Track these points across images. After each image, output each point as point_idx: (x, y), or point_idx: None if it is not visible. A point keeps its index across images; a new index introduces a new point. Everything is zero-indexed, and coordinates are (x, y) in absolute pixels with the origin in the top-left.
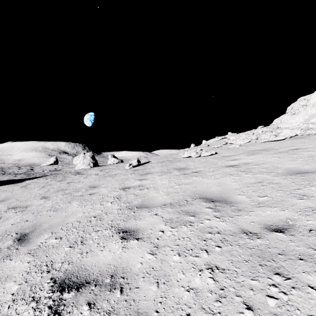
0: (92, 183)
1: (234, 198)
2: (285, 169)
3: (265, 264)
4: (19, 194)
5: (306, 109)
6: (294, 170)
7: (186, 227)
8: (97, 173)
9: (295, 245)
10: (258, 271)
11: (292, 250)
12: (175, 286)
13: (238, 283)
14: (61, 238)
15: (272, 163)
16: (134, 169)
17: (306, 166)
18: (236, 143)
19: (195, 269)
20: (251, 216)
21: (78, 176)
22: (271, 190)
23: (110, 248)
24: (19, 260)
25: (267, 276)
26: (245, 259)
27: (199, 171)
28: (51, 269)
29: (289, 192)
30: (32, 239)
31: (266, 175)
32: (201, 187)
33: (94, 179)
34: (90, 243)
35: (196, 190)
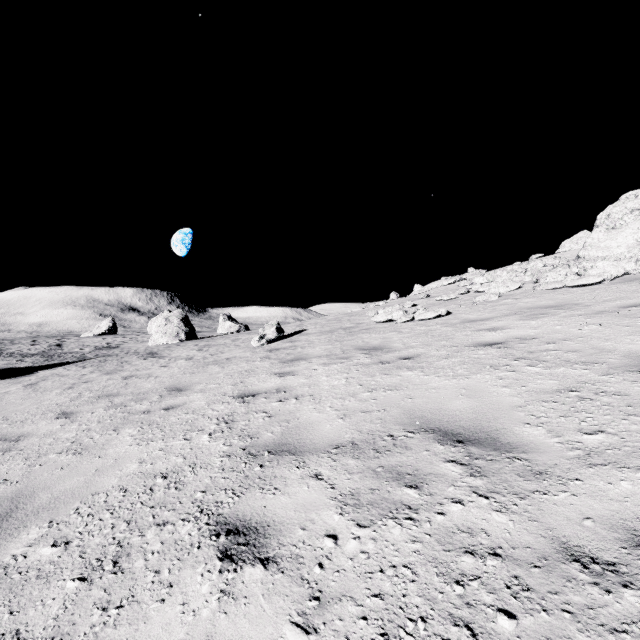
0: (176, 381)
1: (515, 433)
2: (626, 354)
3: None
4: (16, 404)
5: None
6: None
7: (400, 525)
8: (190, 355)
9: None
10: None
11: None
12: None
13: None
14: (69, 543)
15: (588, 339)
16: (269, 347)
17: None
18: (491, 291)
19: None
20: (577, 497)
21: (151, 361)
22: (609, 415)
23: (187, 591)
24: None
25: None
26: None
27: (415, 355)
28: None
29: None
30: None
31: (583, 370)
32: (426, 400)
33: (181, 371)
34: (135, 567)
35: (413, 408)
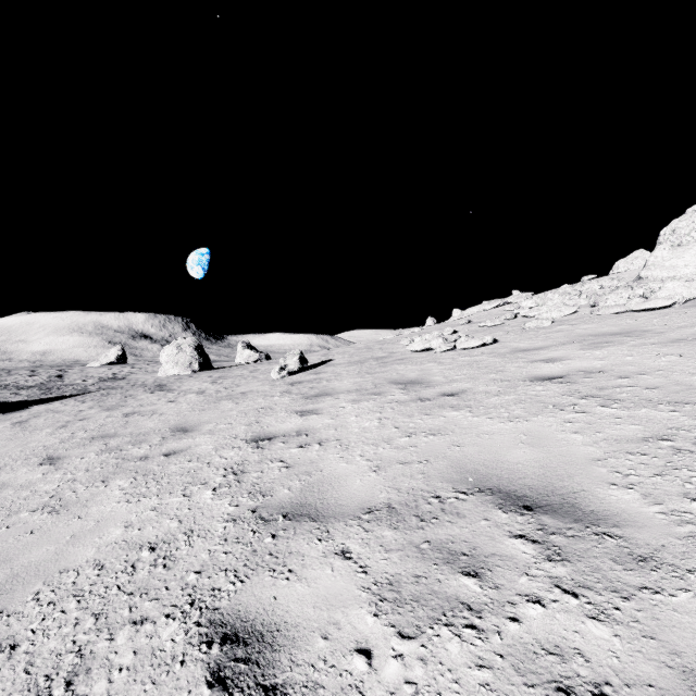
0: (183, 419)
1: (599, 498)
2: None
3: None
4: None
5: None
6: None
7: (458, 638)
8: (202, 389)
9: None
10: None
11: None
12: None
13: None
14: (15, 648)
15: (669, 373)
16: (290, 379)
17: None
18: (542, 316)
19: None
20: None
21: (158, 395)
22: None
23: None
24: None
25: None
26: None
27: (461, 390)
28: None
29: None
30: None
31: (672, 412)
32: (478, 448)
33: (189, 407)
34: (94, 693)
35: (463, 459)
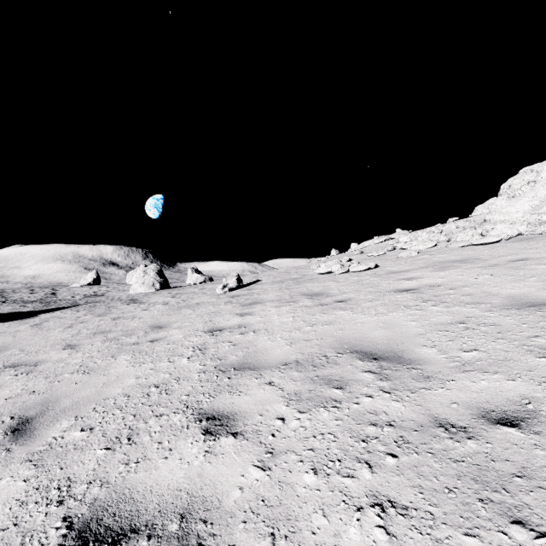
0: (156, 321)
1: (415, 352)
2: (506, 296)
3: (490, 499)
4: (28, 339)
5: (536, 188)
6: (522, 299)
7: (328, 411)
8: (165, 301)
9: (545, 455)
10: (478, 515)
11: (540, 467)
12: (307, 544)
13: (438, 543)
14: (93, 429)
15: (481, 286)
16: (231, 294)
17: (545, 292)
18: (412, 248)
19: (348, 505)
20: (450, 390)
21: (133, 305)
22: (484, 339)
23: (183, 452)
24: (10, 476)
25: (498, 528)
26: (447, 485)
27: (348, 299)
28: (67, 496)
29: (519, 342)
30: (39, 429)
31: (472, 308)
32: (353, 331)
33: (160, 313)
34: (144, 441)
35: (343, 337)
